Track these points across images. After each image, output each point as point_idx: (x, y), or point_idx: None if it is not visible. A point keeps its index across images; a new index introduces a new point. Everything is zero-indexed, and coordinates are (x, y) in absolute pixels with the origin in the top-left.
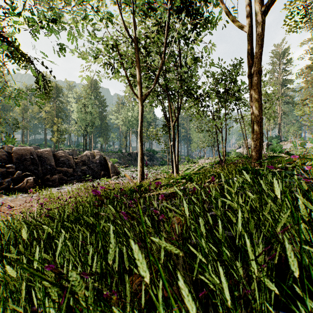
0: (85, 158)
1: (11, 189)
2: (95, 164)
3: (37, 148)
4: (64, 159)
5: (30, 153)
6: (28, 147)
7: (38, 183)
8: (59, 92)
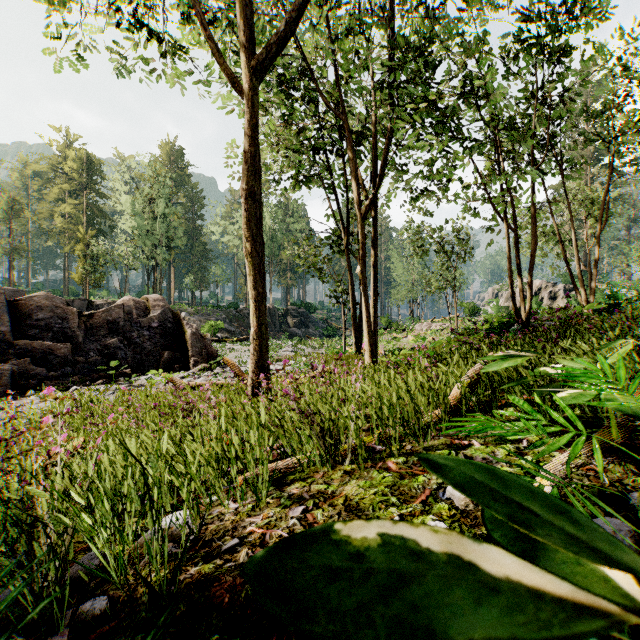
0: (118, 315)
1: None
2: (147, 330)
3: (19, 293)
4: (49, 317)
5: None
6: None
7: None
8: (95, 172)
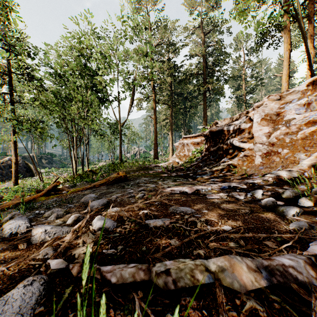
0: (10, 162)
1: None
2: (20, 166)
3: None
4: None
5: None
6: None
7: None
8: None
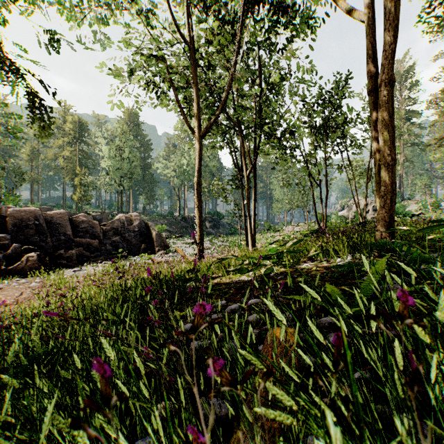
0: (117, 225)
1: (4, 270)
2: (133, 233)
3: (50, 210)
4: (87, 226)
5: (34, 217)
6: (32, 208)
7: (46, 261)
8: (84, 130)
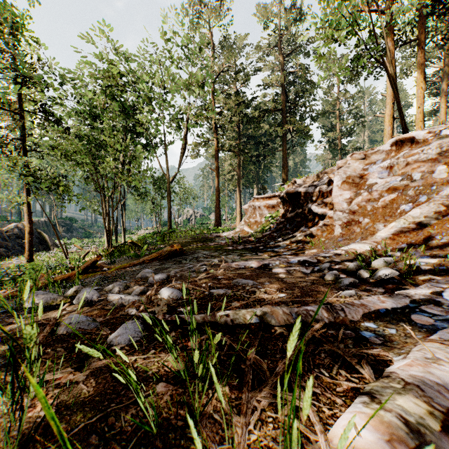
0: (17, 231)
1: None
2: None
3: None
4: None
5: None
6: None
7: None
8: None
